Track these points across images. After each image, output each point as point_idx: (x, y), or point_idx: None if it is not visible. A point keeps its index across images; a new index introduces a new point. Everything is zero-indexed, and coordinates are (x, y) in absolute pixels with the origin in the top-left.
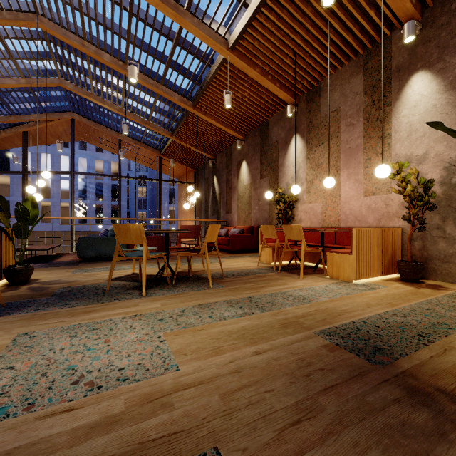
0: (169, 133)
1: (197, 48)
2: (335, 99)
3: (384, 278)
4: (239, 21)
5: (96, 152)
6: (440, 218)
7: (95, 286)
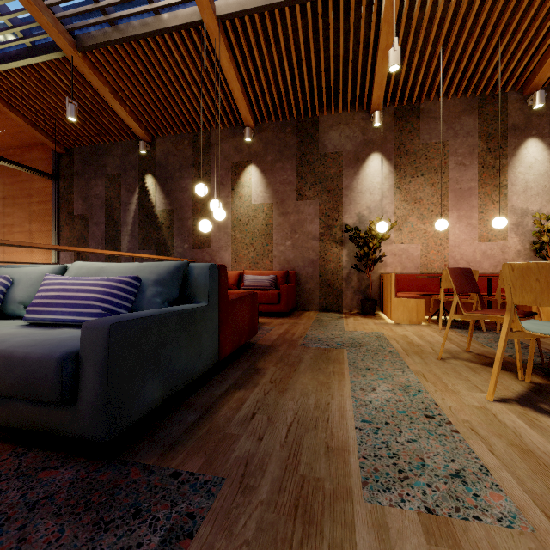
0: (67, 37)
1: None
2: (442, 130)
3: None
4: None
5: None
6: None
7: None
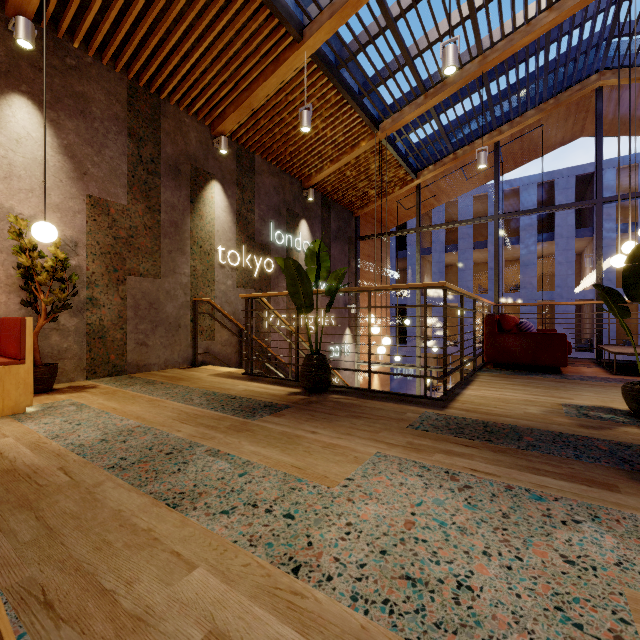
0: None
1: None
2: None
3: None
4: None
5: None
6: (54, 305)
7: None
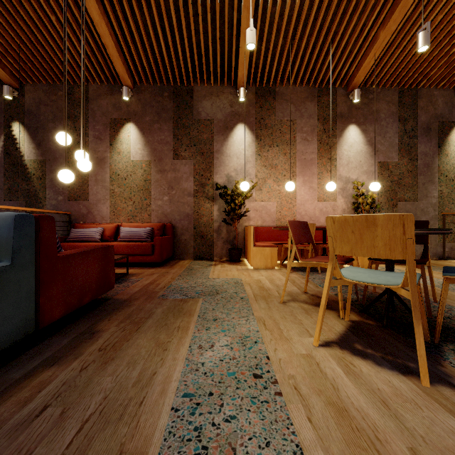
0: None
1: None
2: (292, 110)
3: None
4: None
5: None
6: None
7: None
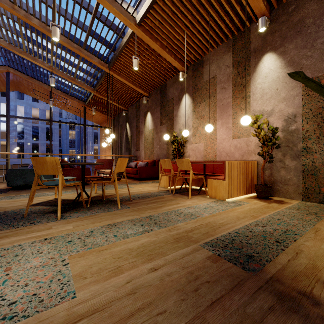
0: (91, 88)
1: (112, 22)
2: (213, 69)
3: (246, 197)
4: (144, 4)
5: (33, 102)
6: (282, 154)
7: (16, 212)
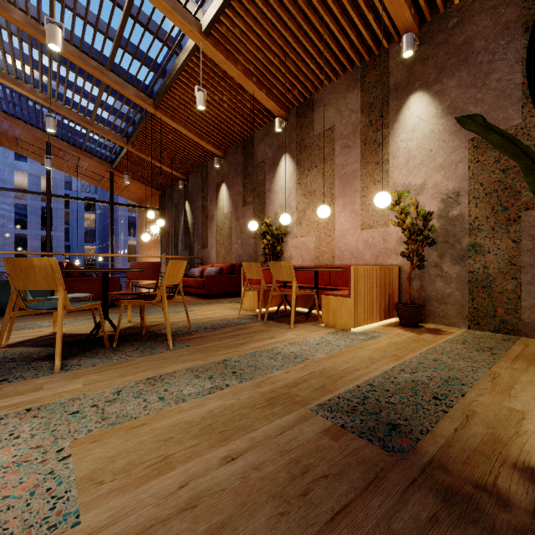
0: (122, 140)
1: (159, 25)
2: (330, 115)
3: (383, 324)
4: None
5: (16, 161)
6: (438, 255)
7: None
